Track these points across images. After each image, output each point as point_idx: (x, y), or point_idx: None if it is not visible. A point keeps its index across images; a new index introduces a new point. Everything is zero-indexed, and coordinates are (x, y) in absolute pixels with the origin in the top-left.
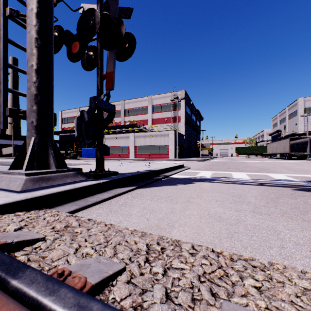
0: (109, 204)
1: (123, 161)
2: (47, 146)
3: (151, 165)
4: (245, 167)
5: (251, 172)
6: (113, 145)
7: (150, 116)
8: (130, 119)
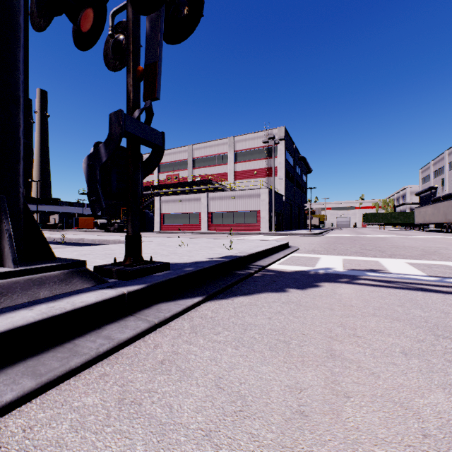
0: (129, 360)
1: (191, 236)
2: None
3: (234, 245)
4: (394, 248)
5: (414, 258)
6: (177, 211)
7: (231, 167)
8: (202, 173)
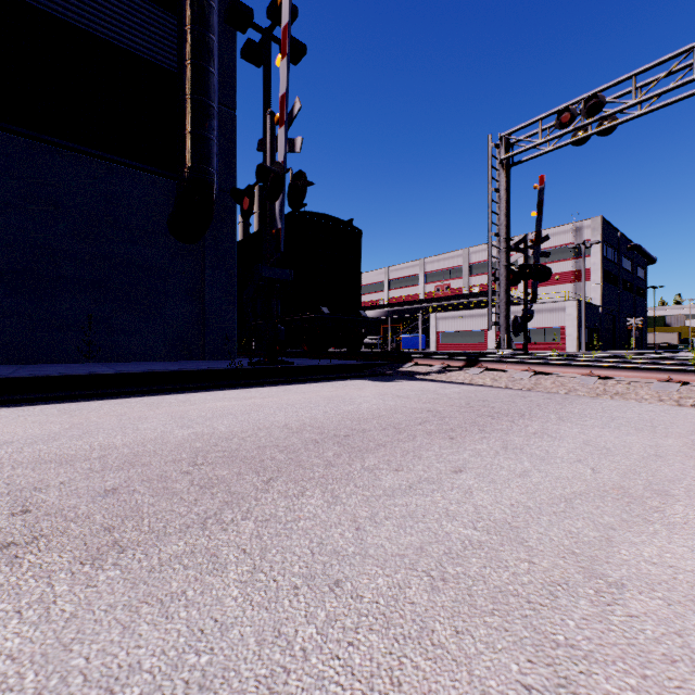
0: None
1: None
2: (510, 338)
3: None
4: None
5: None
6: (457, 329)
7: None
8: (481, 281)
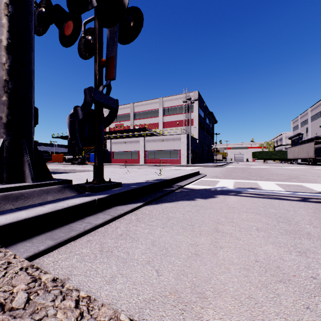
0: (102, 234)
1: (132, 167)
2: (22, 151)
3: (163, 173)
4: (270, 175)
5: (280, 181)
6: (123, 150)
7: (161, 119)
8: (140, 123)
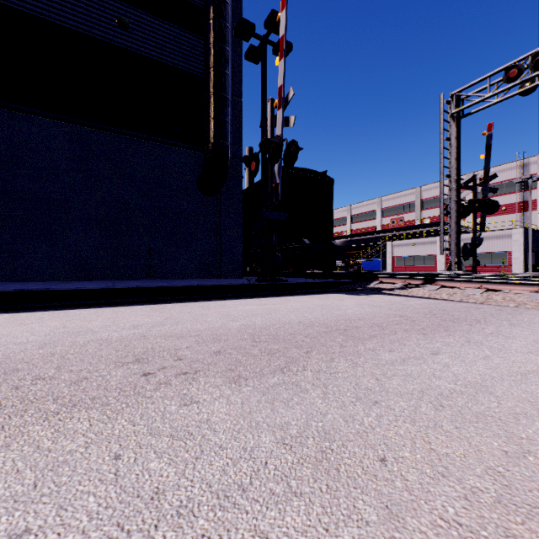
0: None
1: None
2: (460, 262)
3: None
4: None
5: None
6: (410, 254)
7: None
8: (431, 214)
